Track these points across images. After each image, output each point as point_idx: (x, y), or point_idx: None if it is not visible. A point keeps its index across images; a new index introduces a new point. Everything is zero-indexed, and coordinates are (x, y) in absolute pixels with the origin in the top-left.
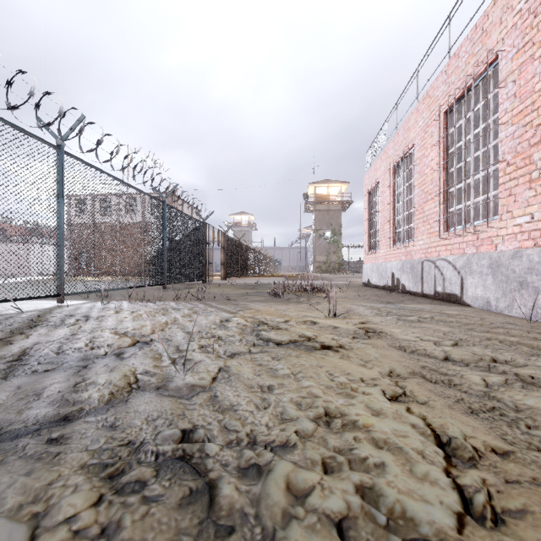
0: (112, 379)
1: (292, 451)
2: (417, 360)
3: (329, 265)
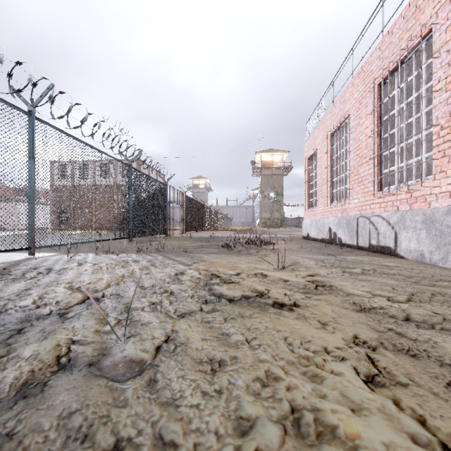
0: (39, 352)
1: None
2: (378, 321)
3: (272, 221)
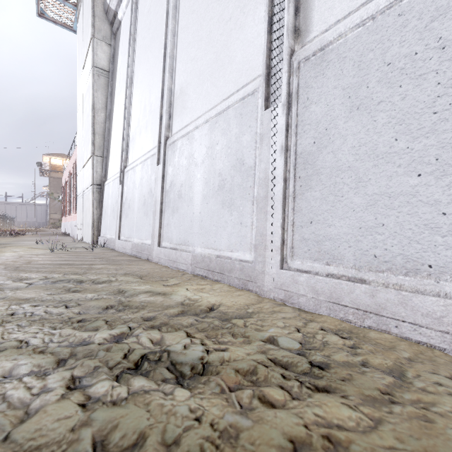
0: None
1: None
2: (18, 239)
3: None
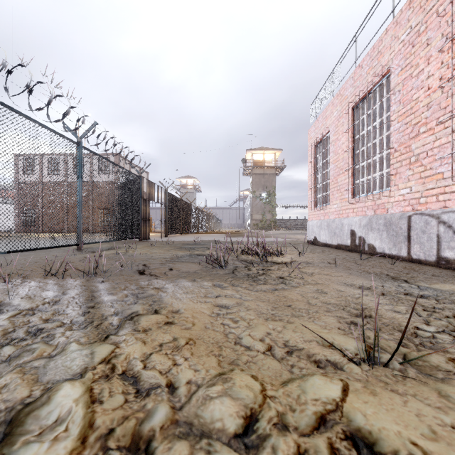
0: None
1: None
2: None
3: (264, 223)
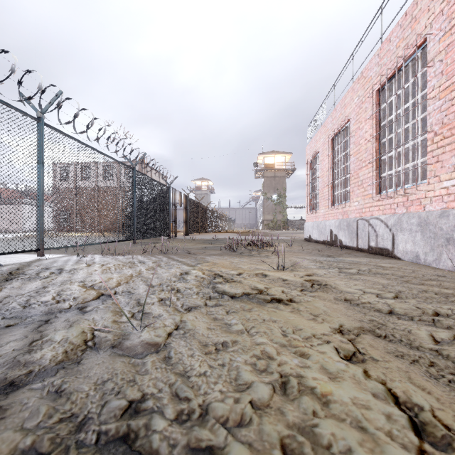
0: (68, 337)
1: (247, 428)
2: (364, 314)
3: (275, 223)
